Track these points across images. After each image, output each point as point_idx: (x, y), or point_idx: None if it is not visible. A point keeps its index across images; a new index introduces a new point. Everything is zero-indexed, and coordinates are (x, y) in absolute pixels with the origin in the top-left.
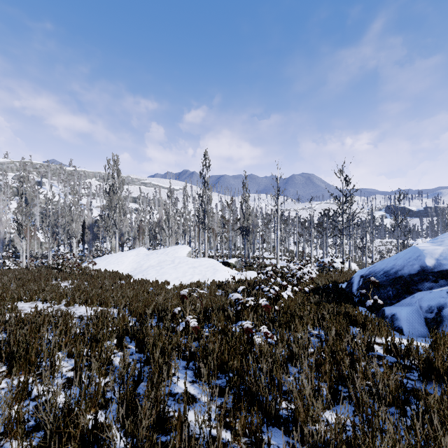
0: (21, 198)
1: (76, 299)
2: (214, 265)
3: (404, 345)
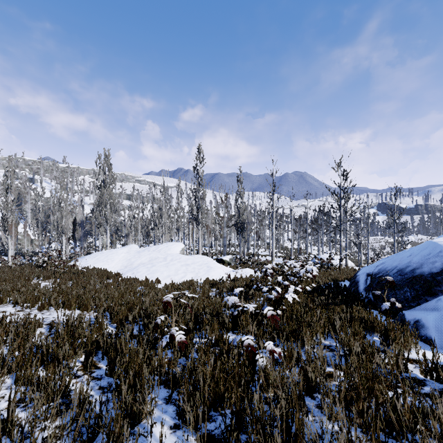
0: (6, 193)
1: (51, 302)
2: (208, 263)
3: None
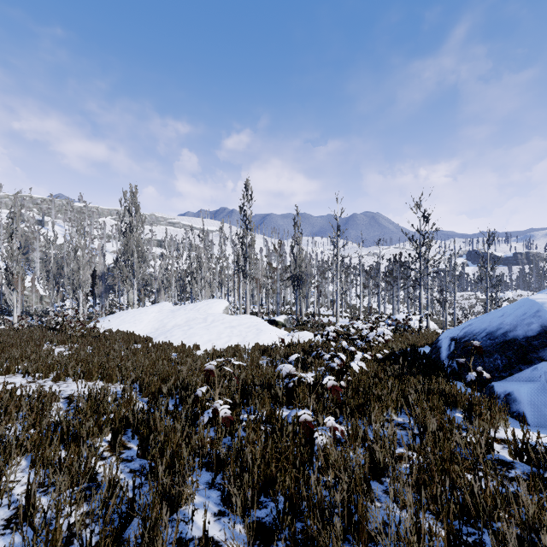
0: (11, 239)
1: (69, 372)
2: (258, 324)
3: (545, 447)
